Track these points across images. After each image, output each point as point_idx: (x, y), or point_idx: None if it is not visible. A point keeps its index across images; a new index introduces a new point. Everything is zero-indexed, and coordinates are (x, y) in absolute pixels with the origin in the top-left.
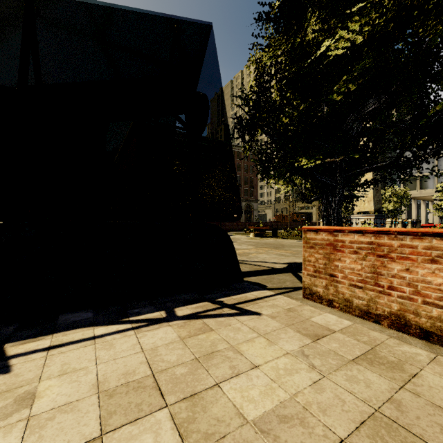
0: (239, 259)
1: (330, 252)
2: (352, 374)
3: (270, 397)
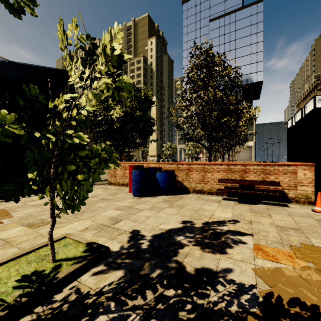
0: None
1: (115, 169)
2: (112, 191)
3: (93, 194)
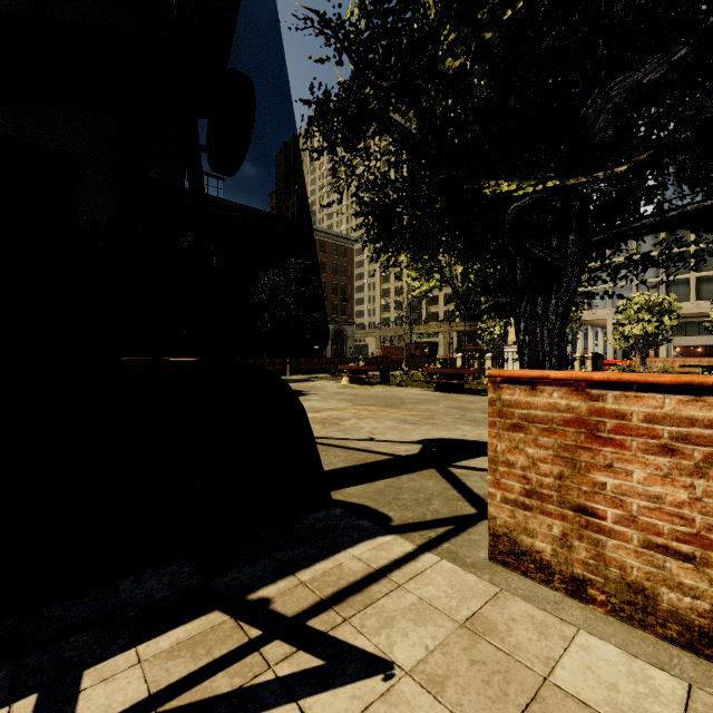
0: (322, 436)
1: (577, 444)
2: None
3: None
